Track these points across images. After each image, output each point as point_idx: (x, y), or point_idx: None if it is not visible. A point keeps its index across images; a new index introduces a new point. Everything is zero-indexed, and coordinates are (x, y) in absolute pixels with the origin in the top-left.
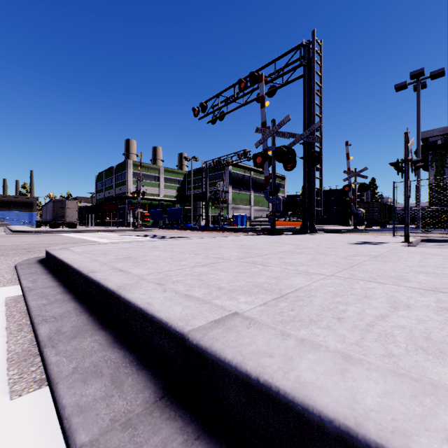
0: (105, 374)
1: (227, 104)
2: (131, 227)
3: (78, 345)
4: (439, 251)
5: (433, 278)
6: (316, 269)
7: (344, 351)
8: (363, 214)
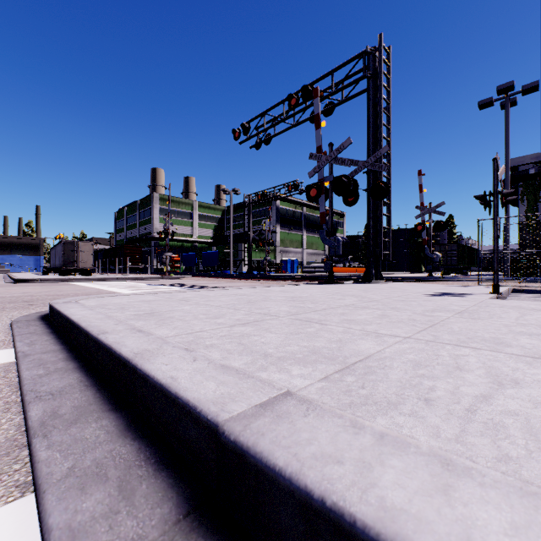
0: (111, 478)
1: (274, 125)
2: (158, 274)
3: (79, 434)
4: (539, 305)
5: (540, 341)
6: (388, 329)
7: (443, 453)
8: (440, 259)
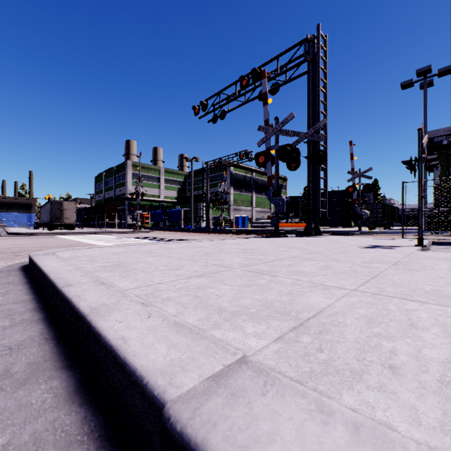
0: None
1: (228, 102)
2: (131, 228)
3: (25, 398)
4: None
5: None
6: (334, 281)
7: None
8: (368, 216)
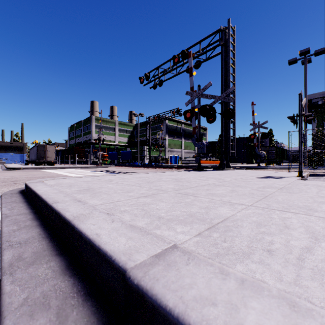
0: (52, 307)
1: (164, 74)
2: (94, 164)
3: (34, 272)
4: None
5: None
6: (237, 200)
7: (288, 296)
8: (264, 155)
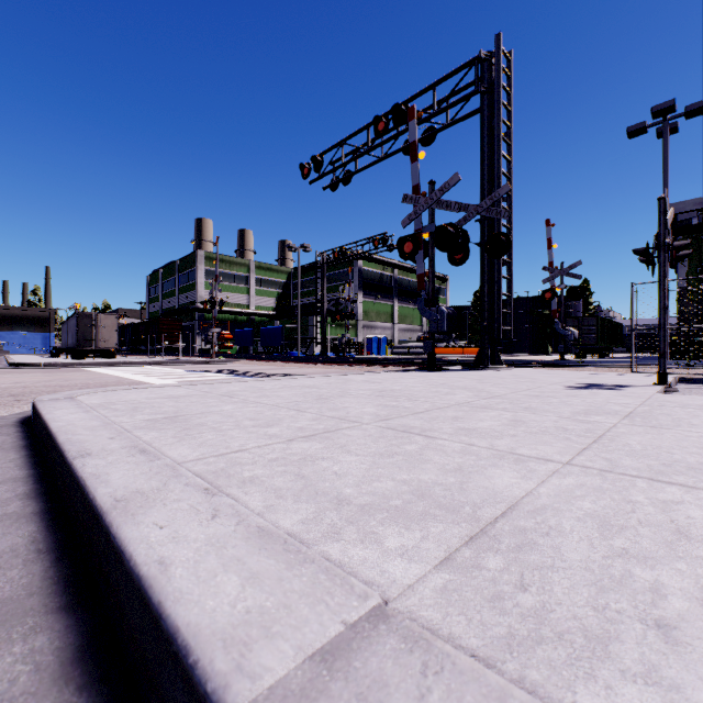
0: None
1: (355, 158)
2: (203, 356)
3: None
4: None
5: None
6: (531, 447)
7: None
8: (575, 336)
